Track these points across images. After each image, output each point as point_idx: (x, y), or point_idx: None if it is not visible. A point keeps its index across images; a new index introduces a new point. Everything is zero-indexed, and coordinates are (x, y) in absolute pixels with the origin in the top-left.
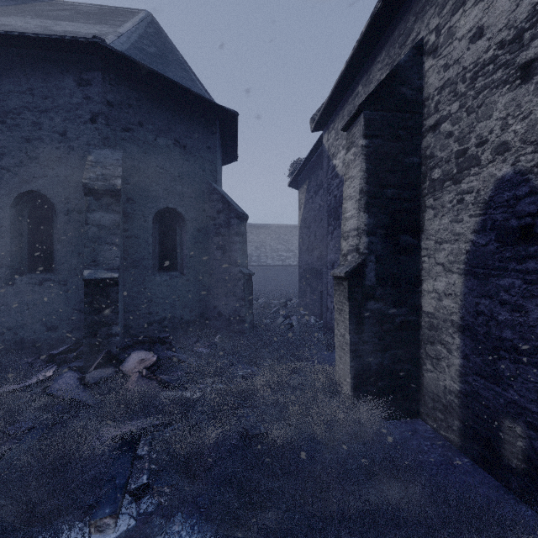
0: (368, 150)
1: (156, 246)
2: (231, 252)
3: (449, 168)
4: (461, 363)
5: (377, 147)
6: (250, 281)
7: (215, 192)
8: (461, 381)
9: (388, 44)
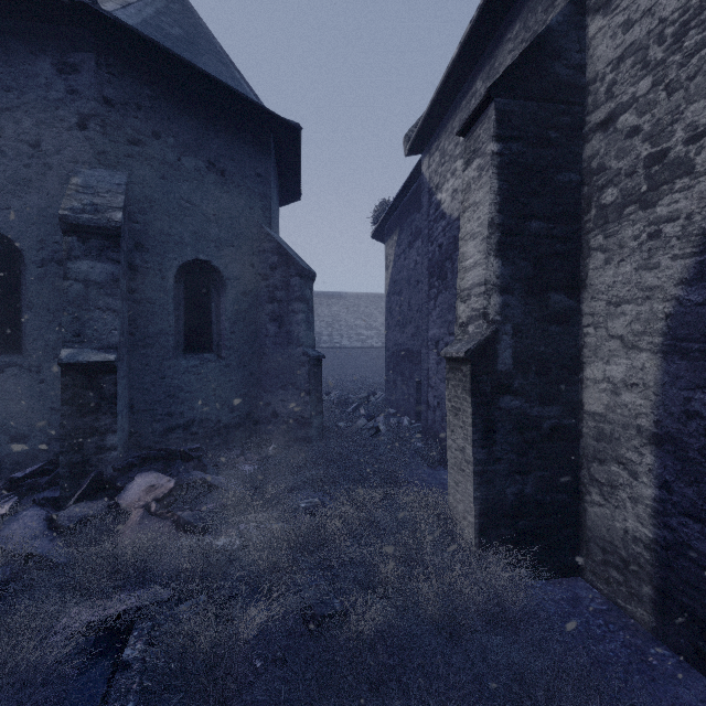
0: (502, 159)
1: (181, 316)
2: (291, 325)
3: (633, 184)
4: (655, 495)
5: (515, 155)
6: (319, 367)
7: (268, 240)
8: (657, 523)
9: (525, 9)
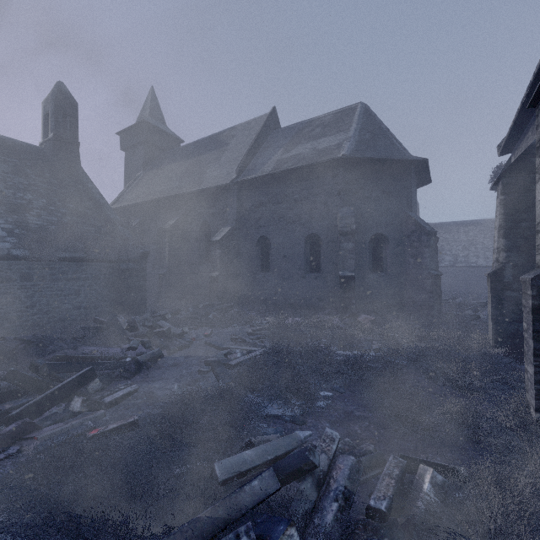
0: (505, 201)
1: (370, 257)
2: (422, 259)
3: None
4: None
5: (512, 199)
6: (438, 280)
7: (409, 219)
8: None
9: None
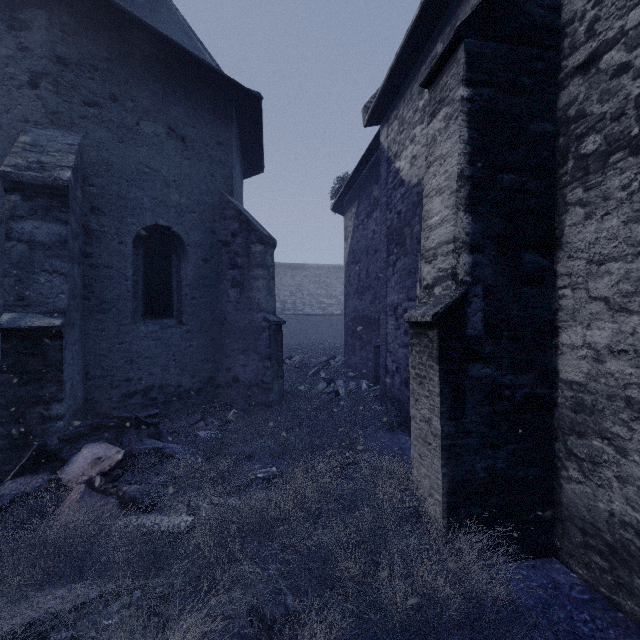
0: (472, 105)
1: (140, 281)
2: (252, 291)
3: (621, 128)
4: None
5: (486, 102)
6: (280, 332)
7: (229, 207)
8: None
9: None
